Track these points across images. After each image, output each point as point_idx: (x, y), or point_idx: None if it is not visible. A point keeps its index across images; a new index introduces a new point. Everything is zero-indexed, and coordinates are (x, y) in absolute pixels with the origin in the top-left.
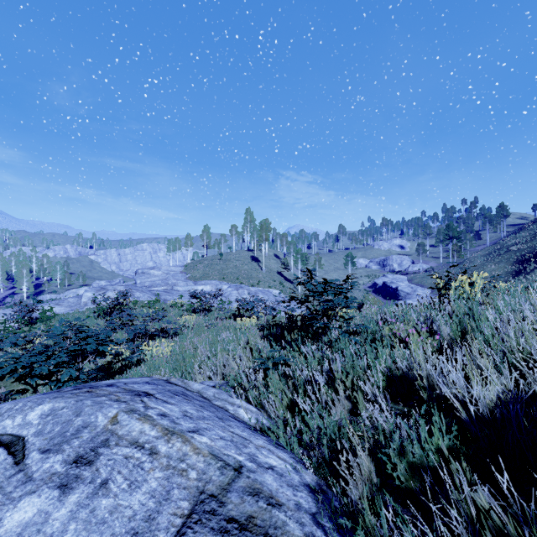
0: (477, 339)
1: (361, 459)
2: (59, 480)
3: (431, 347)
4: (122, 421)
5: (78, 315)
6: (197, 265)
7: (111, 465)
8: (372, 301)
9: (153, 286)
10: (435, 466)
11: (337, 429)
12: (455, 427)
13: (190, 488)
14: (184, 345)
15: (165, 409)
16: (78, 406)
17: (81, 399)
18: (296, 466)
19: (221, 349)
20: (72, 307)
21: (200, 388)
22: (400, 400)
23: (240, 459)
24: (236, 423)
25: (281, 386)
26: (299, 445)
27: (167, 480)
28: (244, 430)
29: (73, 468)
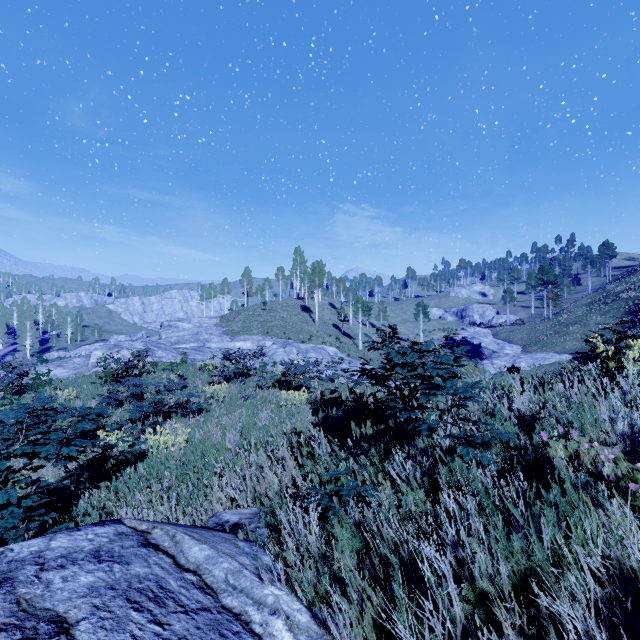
0: None
1: None
2: None
3: None
4: None
5: (81, 380)
6: (236, 316)
7: None
8: (469, 369)
9: (180, 342)
10: None
11: None
12: None
13: None
14: (208, 428)
15: None
16: None
17: None
18: None
19: (256, 440)
20: (77, 369)
21: (202, 560)
22: None
23: None
24: None
25: (359, 579)
26: None
27: None
28: None
29: None
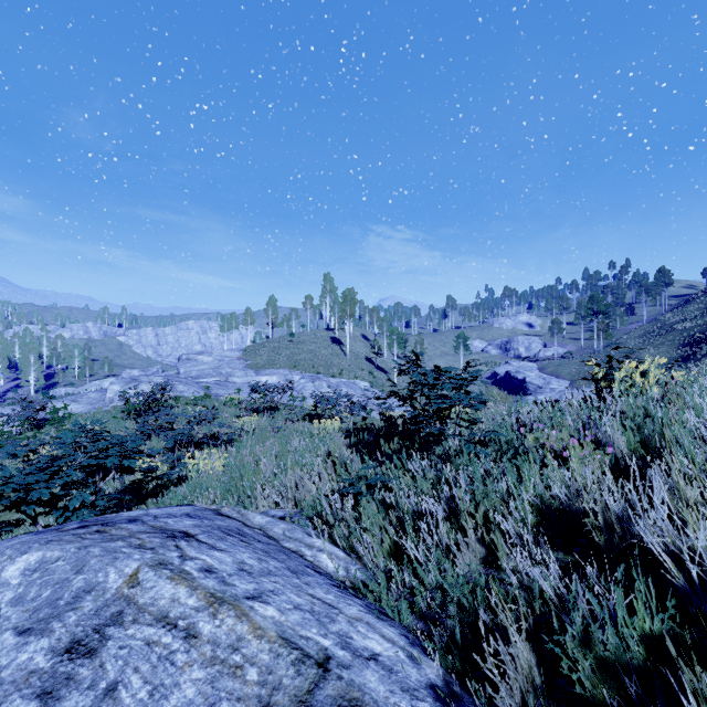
0: (677, 455)
1: (516, 648)
2: (39, 683)
3: (601, 466)
4: (144, 582)
5: (101, 415)
6: (260, 349)
7: (123, 656)
8: (498, 397)
9: (201, 377)
10: (641, 666)
11: (467, 588)
12: (671, 601)
13: (248, 700)
14: (242, 456)
15: (212, 559)
16: (80, 557)
17: (86, 546)
18: (411, 652)
19: (292, 463)
20: (93, 405)
21: (264, 523)
22: (559, 545)
23: (326, 644)
24: (316, 578)
25: (381, 521)
26: (411, 612)
27: (211, 684)
28: (329, 589)
29: (64, 662)
